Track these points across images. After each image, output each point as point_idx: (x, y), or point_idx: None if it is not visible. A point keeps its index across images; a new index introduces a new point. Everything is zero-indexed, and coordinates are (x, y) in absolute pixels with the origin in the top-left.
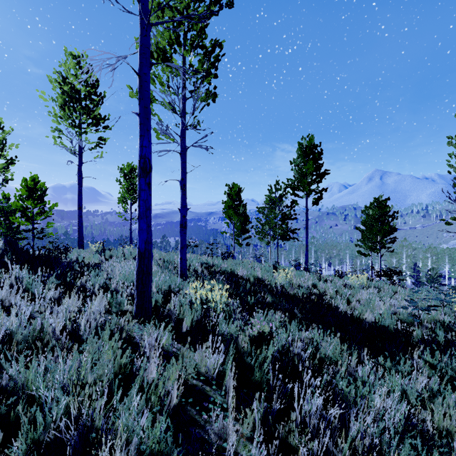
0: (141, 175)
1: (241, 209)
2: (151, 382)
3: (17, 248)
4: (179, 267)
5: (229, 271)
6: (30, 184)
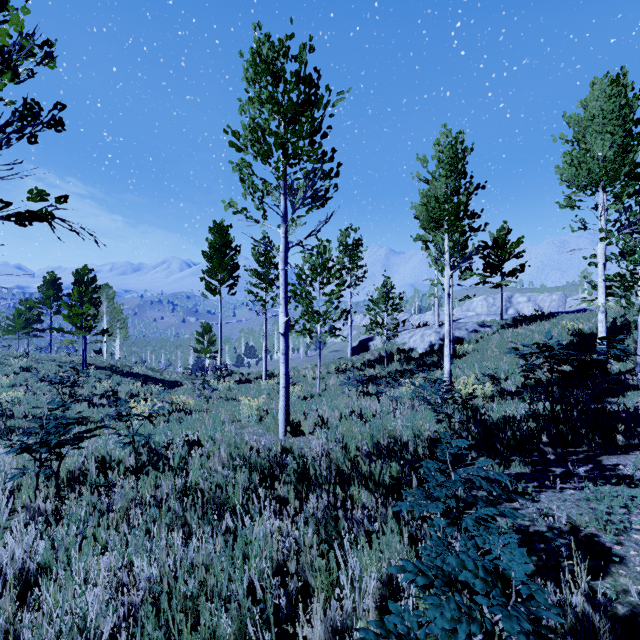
0: None
1: None
2: None
3: None
4: None
5: None
6: None
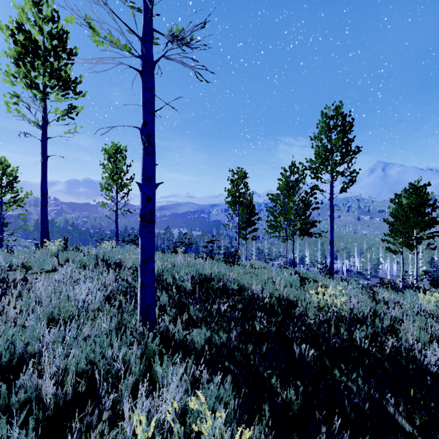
0: None
1: (246, 197)
2: None
3: None
4: (139, 301)
5: (235, 289)
6: None
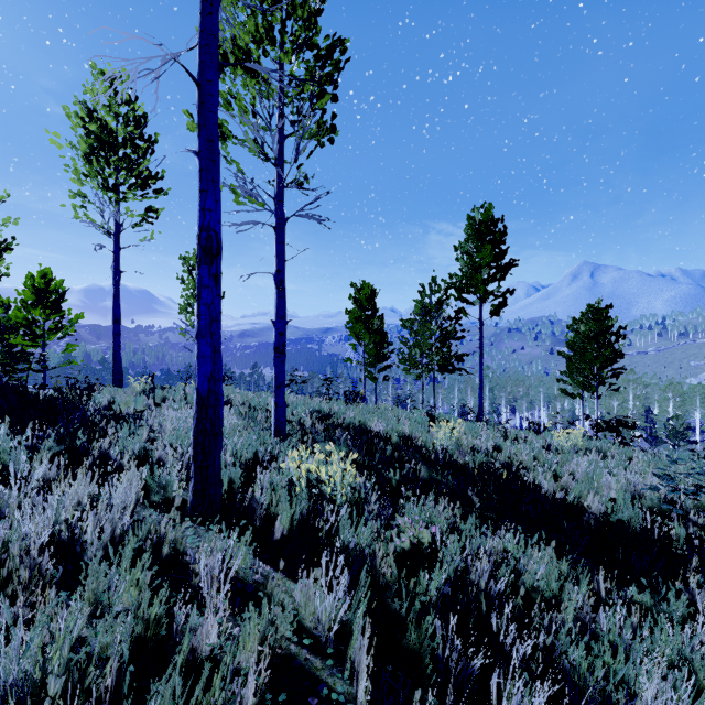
0: (202, 261)
1: (375, 322)
2: (206, 657)
3: (6, 386)
4: (274, 419)
5: (356, 425)
6: (40, 282)
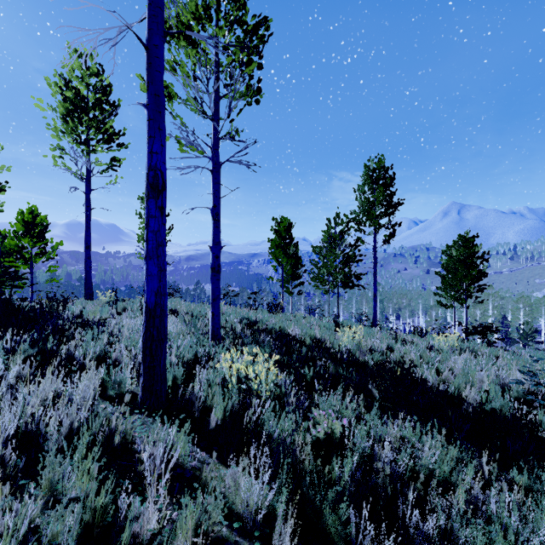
0: (150, 195)
1: (291, 249)
2: (146, 543)
3: None
4: (211, 326)
5: (277, 330)
6: (28, 217)
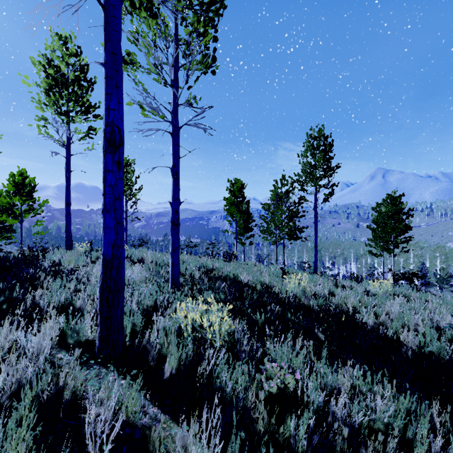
0: (107, 150)
1: (244, 206)
2: None
3: None
4: (170, 274)
5: (231, 277)
6: (18, 179)
